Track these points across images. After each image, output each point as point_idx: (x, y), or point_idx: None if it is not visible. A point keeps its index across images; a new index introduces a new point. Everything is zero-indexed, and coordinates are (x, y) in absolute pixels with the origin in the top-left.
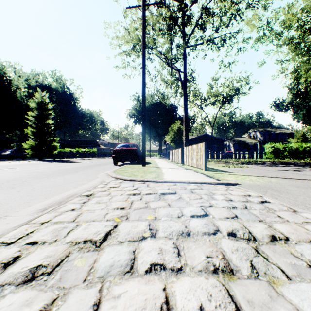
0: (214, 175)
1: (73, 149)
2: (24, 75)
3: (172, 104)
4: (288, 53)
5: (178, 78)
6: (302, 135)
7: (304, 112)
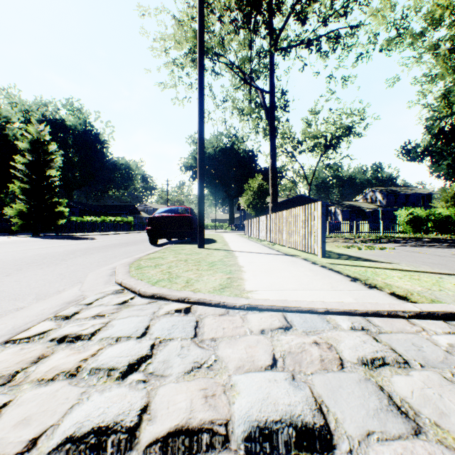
0: (365, 276)
1: (96, 218)
2: (18, 102)
3: (250, 150)
4: (437, 64)
5: (260, 103)
6: (453, 196)
7: (450, 161)
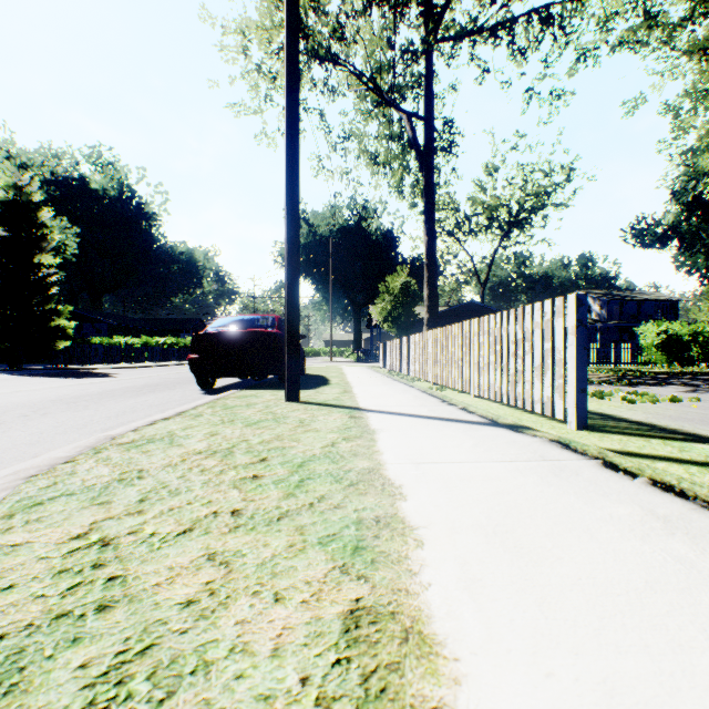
0: None
1: (133, 340)
2: (2, 145)
3: (387, 230)
4: None
5: (407, 141)
6: None
7: None
